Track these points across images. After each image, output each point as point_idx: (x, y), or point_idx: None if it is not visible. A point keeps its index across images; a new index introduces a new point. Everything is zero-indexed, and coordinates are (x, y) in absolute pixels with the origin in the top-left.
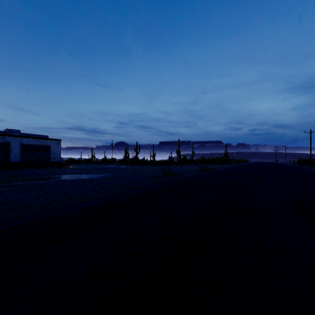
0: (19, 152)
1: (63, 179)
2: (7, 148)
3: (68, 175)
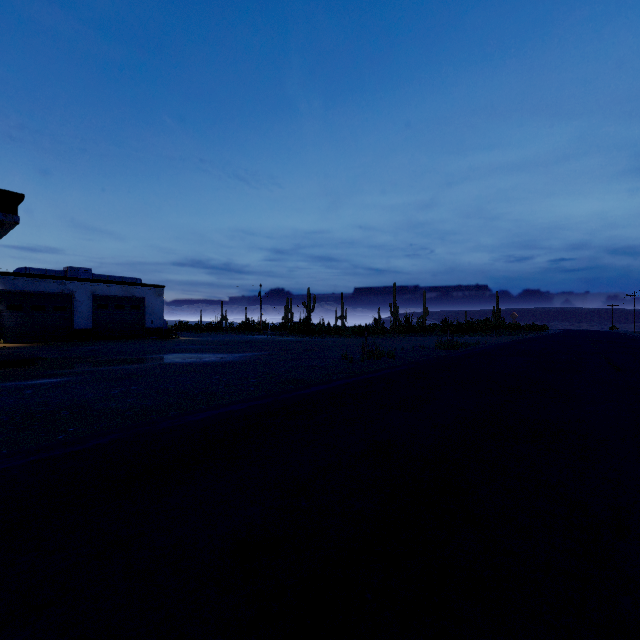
0: (90, 311)
1: (169, 362)
2: (69, 303)
3: (178, 354)
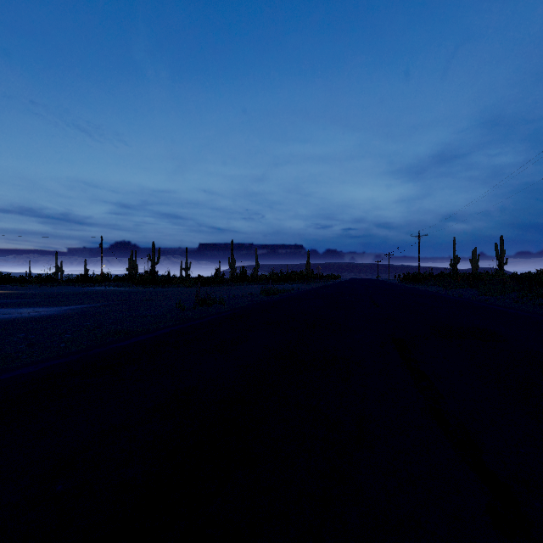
0: None
1: None
2: None
3: None
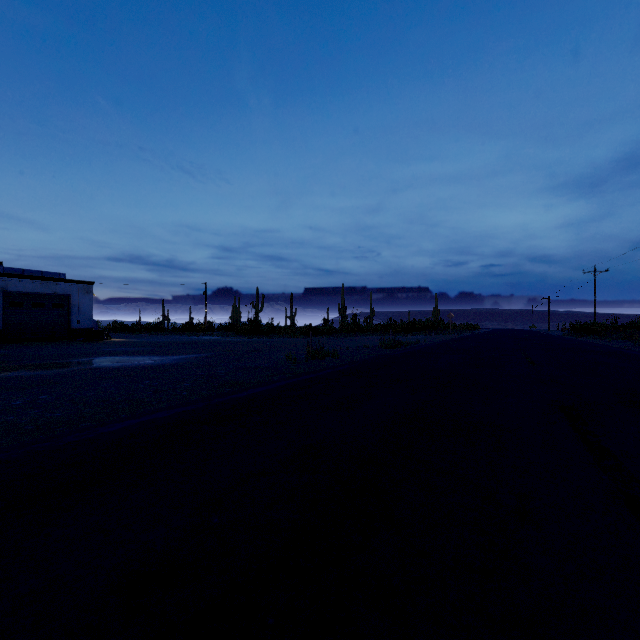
0: (0, 309)
1: (95, 366)
2: None
3: (107, 358)
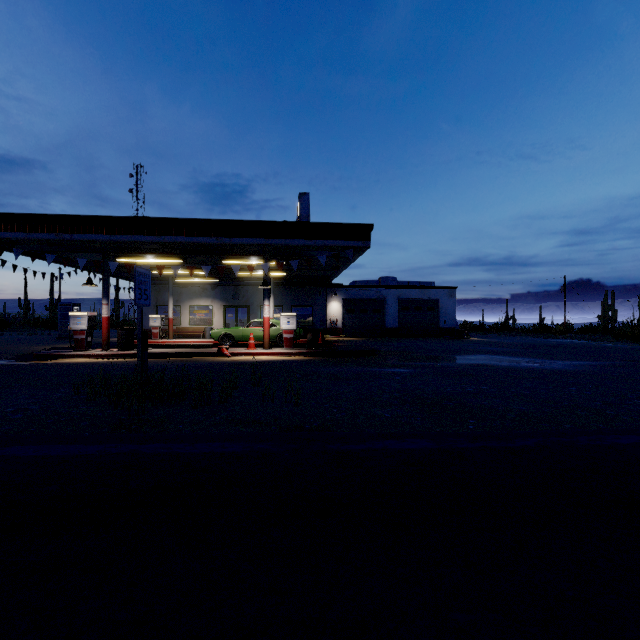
0: (396, 312)
1: (485, 363)
2: (382, 307)
3: (486, 356)
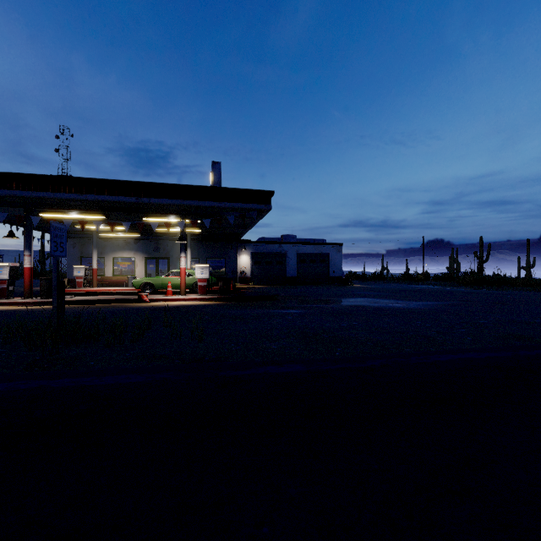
0: (295, 264)
1: (361, 304)
2: (284, 259)
3: (363, 299)
